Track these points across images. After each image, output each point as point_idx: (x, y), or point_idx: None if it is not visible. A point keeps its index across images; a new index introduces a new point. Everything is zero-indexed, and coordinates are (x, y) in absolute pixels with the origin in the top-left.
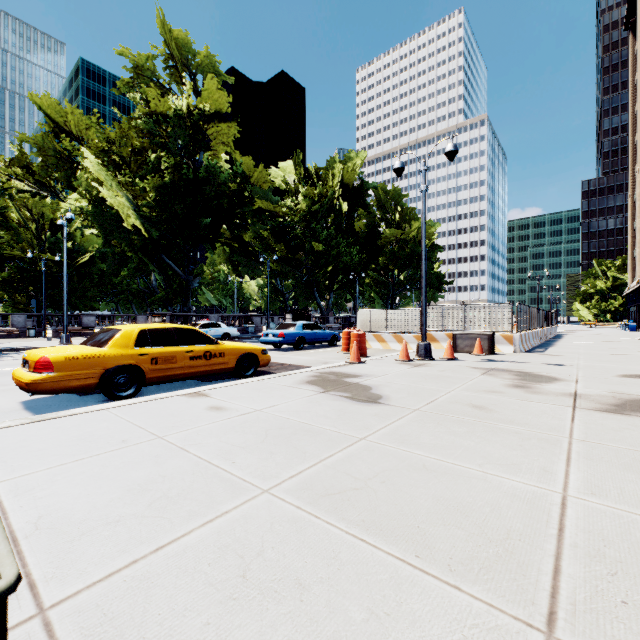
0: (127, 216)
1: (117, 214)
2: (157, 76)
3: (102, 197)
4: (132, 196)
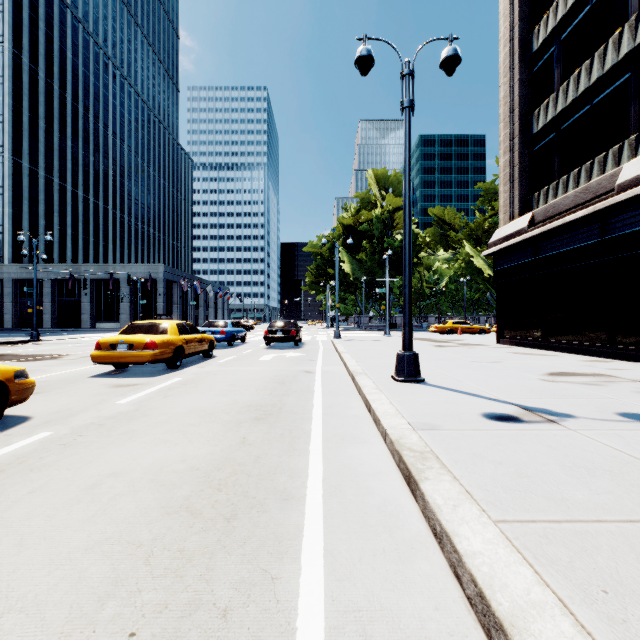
0: (485, 270)
1: (476, 267)
2: (497, 189)
3: (470, 260)
4: (485, 257)
